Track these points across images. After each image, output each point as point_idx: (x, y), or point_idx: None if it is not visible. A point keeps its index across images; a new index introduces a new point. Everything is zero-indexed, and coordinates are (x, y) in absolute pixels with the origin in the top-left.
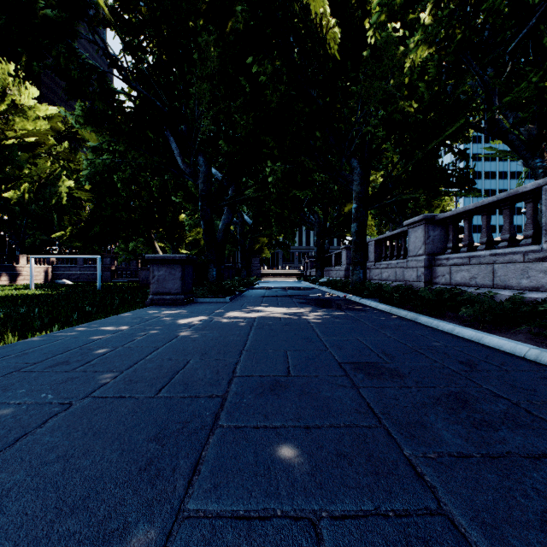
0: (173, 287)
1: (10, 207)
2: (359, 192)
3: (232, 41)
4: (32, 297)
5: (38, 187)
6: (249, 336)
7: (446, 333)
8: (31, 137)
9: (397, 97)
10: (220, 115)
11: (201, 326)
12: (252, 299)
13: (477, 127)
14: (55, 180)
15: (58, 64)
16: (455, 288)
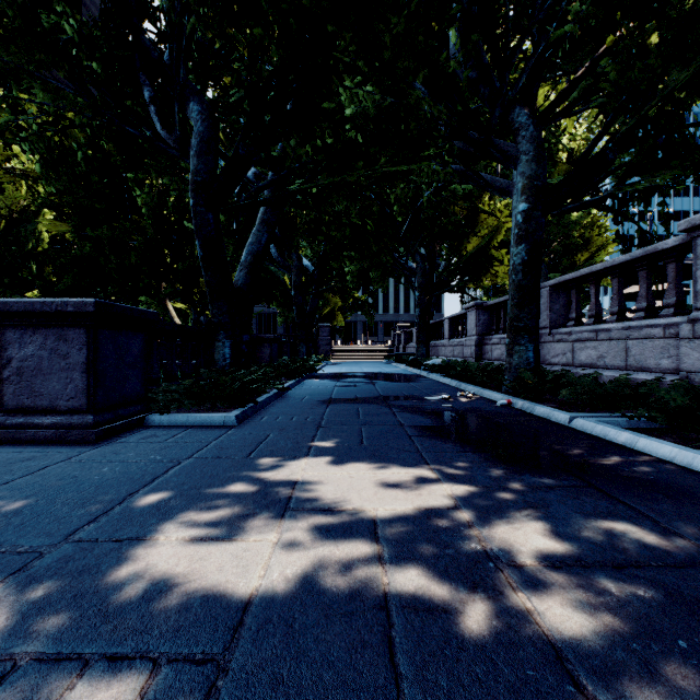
0: (64, 392)
1: None
2: (534, 176)
3: None
4: None
5: (9, 225)
6: None
7: None
8: None
9: None
10: None
11: None
12: (298, 413)
13: None
14: (33, 215)
15: None
16: None
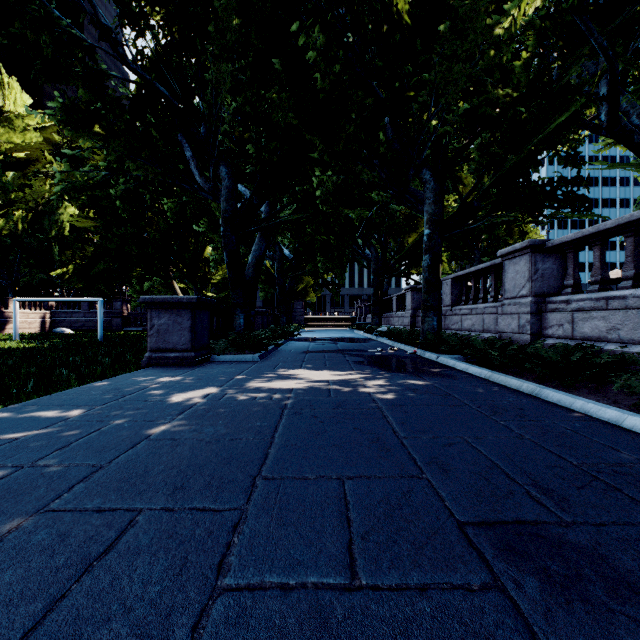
0: (180, 341)
1: (1, 240)
2: (433, 214)
3: (262, 2)
4: (4, 351)
5: (35, 216)
6: (275, 433)
7: (612, 426)
8: (19, 151)
9: (487, 83)
10: (248, 108)
11: (201, 410)
12: (290, 356)
13: (592, 126)
14: (55, 208)
15: (26, 37)
16: (588, 344)
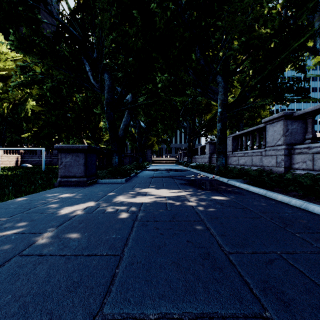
0: (78, 171)
1: None
2: (223, 100)
3: None
4: None
5: (13, 106)
6: (125, 247)
7: None
8: (2, 71)
9: (255, 24)
10: (119, 39)
11: (76, 221)
12: (143, 180)
13: (313, 50)
14: (23, 102)
15: None
16: None
